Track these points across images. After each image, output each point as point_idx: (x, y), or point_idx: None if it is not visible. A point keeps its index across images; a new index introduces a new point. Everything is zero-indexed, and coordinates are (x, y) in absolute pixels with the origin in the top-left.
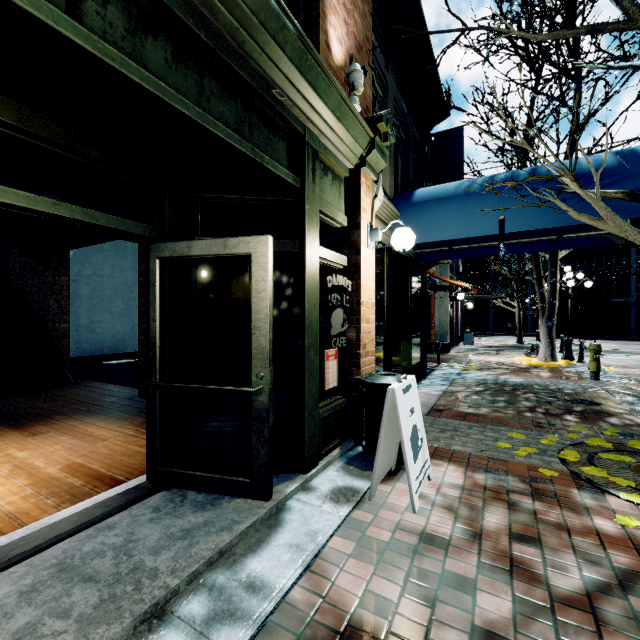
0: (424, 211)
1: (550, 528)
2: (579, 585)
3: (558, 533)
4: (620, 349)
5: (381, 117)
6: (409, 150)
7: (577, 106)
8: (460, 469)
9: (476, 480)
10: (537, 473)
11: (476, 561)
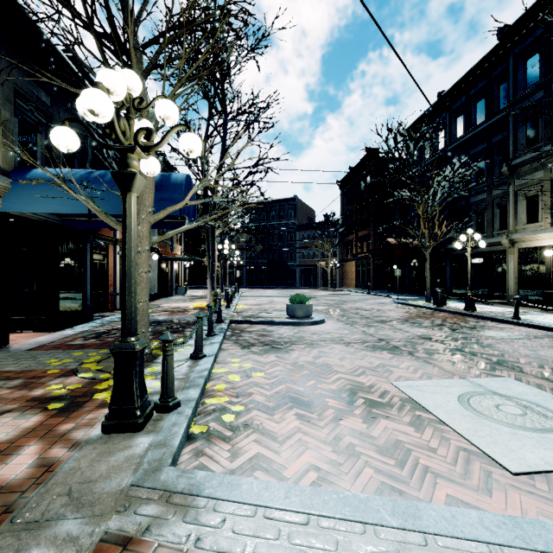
0: (33, 187)
1: None
2: None
3: None
4: (275, 294)
5: None
6: None
7: (224, 135)
8: None
9: None
10: (48, 374)
11: None
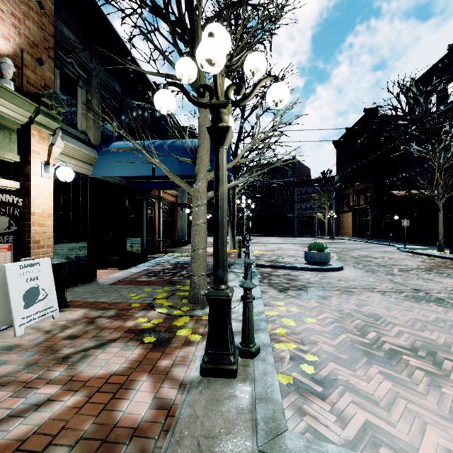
0: (113, 157)
1: (98, 330)
2: (75, 351)
3: (99, 331)
4: (280, 242)
5: (44, 95)
6: (123, 115)
7: (243, 108)
8: (87, 311)
9: (88, 315)
10: (132, 306)
11: (27, 352)
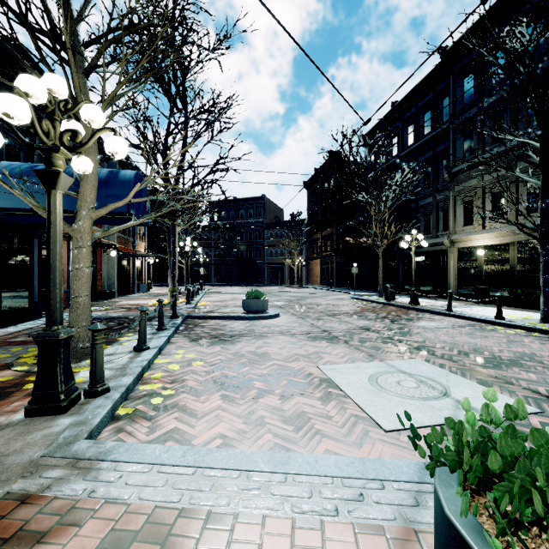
0: None
1: None
2: None
3: None
4: (241, 291)
5: None
6: None
7: (185, 133)
8: None
9: None
10: None
11: None
